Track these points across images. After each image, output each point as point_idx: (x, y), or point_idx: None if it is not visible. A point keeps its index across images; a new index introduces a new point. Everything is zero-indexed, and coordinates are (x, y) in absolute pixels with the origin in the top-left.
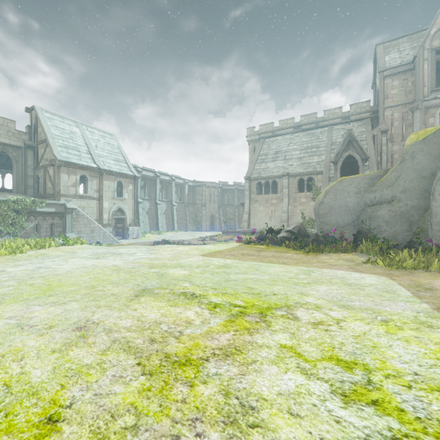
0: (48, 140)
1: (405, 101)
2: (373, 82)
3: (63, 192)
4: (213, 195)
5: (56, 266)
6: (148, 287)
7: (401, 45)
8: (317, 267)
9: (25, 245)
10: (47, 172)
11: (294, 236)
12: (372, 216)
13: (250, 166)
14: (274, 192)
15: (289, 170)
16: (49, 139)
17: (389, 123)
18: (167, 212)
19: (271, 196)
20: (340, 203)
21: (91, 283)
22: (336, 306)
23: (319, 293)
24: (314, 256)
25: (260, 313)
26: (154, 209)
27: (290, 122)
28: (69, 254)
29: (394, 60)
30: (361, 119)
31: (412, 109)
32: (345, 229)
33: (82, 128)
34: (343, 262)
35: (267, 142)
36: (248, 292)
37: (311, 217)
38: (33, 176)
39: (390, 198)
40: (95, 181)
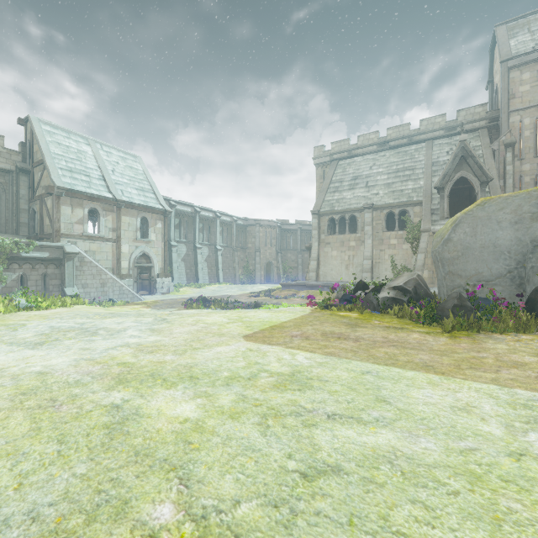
0: (45, 160)
1: None
2: (489, 79)
3: (65, 230)
4: (269, 237)
5: None
6: None
7: (534, 23)
8: (524, 385)
9: None
10: (44, 205)
11: (408, 296)
12: None
13: (319, 197)
14: (351, 232)
15: (374, 200)
16: (46, 159)
17: (516, 133)
18: (209, 259)
19: (348, 237)
20: (483, 240)
21: None
22: None
23: None
24: (473, 343)
25: None
26: (192, 255)
27: (373, 137)
28: (1, 332)
29: (523, 44)
30: (474, 129)
31: None
32: (494, 284)
33: (95, 147)
34: None
35: (342, 165)
36: None
37: (405, 265)
38: (28, 210)
39: None
40: (111, 216)
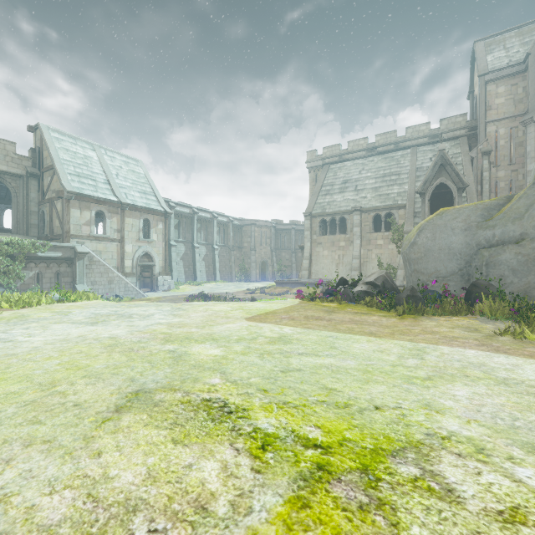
0: (55, 166)
1: (514, 113)
2: (470, 90)
3: (74, 232)
4: (264, 237)
5: (23, 338)
6: (147, 386)
7: (508, 40)
8: (427, 341)
9: (2, 303)
10: (54, 207)
11: (377, 290)
12: (490, 262)
13: (311, 199)
14: (342, 233)
15: (362, 203)
16: (56, 165)
17: (492, 142)
18: (207, 258)
19: (338, 238)
20: (441, 243)
21: (53, 375)
22: (518, 449)
23: (460, 404)
24: (413, 321)
25: (363, 472)
26: (191, 254)
27: (362, 143)
28: (58, 316)
29: (499, 60)
30: (455, 137)
31: (524, 123)
32: (448, 280)
33: (100, 152)
34: (463, 332)
35: (333, 169)
36: (326, 401)
37: (391, 264)
38: (37, 212)
39: (519, 236)
40: (116, 218)
